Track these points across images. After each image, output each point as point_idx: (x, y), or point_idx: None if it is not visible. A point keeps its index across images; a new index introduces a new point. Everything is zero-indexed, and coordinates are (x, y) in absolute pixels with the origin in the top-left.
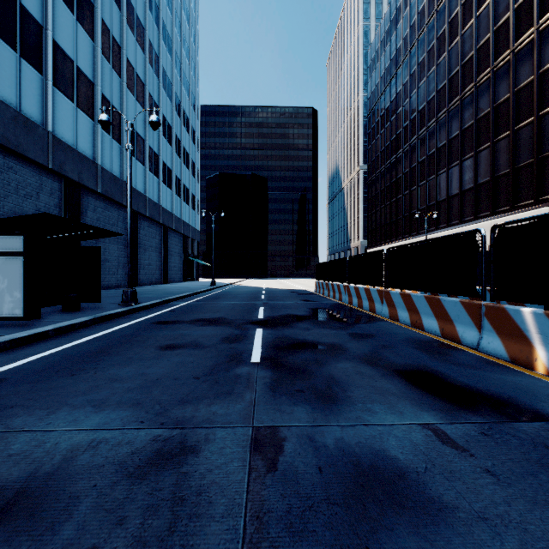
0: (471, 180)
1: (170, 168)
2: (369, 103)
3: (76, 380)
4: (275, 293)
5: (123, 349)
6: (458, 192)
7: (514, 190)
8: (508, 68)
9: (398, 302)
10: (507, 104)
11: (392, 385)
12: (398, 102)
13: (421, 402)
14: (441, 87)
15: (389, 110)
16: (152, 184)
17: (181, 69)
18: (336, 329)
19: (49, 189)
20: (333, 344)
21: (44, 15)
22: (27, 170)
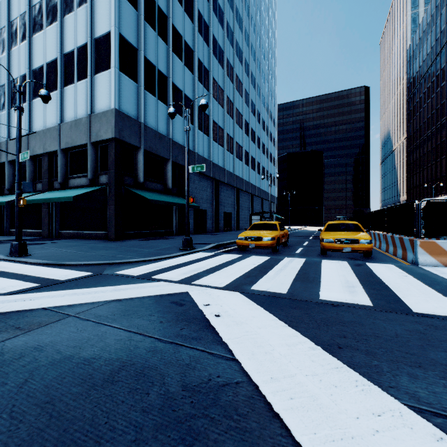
0: None
1: (264, 167)
2: (408, 90)
3: None
4: None
5: None
6: None
7: None
8: None
9: None
10: None
11: None
12: (428, 94)
13: None
14: None
15: (421, 99)
16: (257, 179)
17: (268, 109)
18: None
19: (233, 193)
20: None
21: (233, 134)
22: (229, 189)
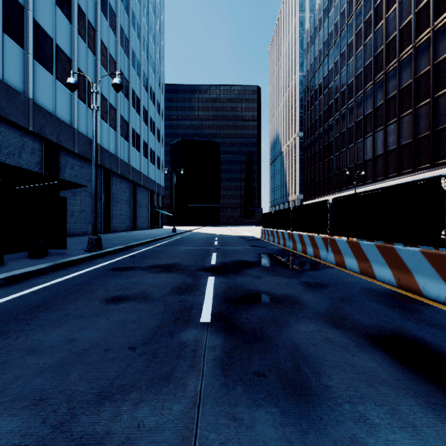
0: (394, 142)
1: (138, 134)
2: (305, 80)
3: None
4: (227, 239)
5: (65, 302)
6: (383, 153)
7: (433, 150)
8: (428, 44)
9: (345, 249)
10: (427, 75)
11: (376, 364)
12: (330, 78)
13: (431, 401)
14: (367, 64)
15: (322, 85)
16: (123, 146)
17: (148, 51)
18: (287, 277)
19: (30, 148)
20: (288, 296)
21: None
22: (10, 132)
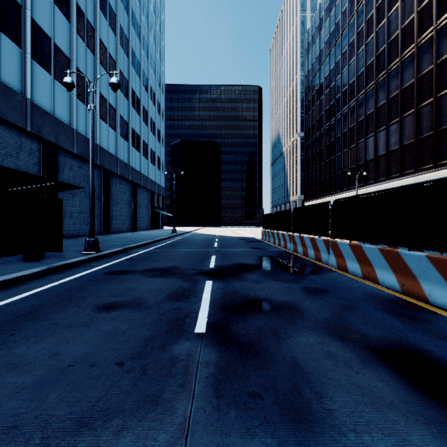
0: (396, 142)
1: (138, 134)
2: (306, 80)
3: None
4: (227, 241)
5: (55, 310)
6: (385, 153)
7: (436, 150)
8: (431, 43)
9: (347, 253)
10: (430, 74)
11: (382, 383)
12: (331, 78)
13: (445, 430)
14: (369, 63)
15: (323, 85)
16: (122, 147)
17: (148, 51)
18: (288, 282)
19: (28, 149)
20: (287, 303)
21: None
22: (7, 132)
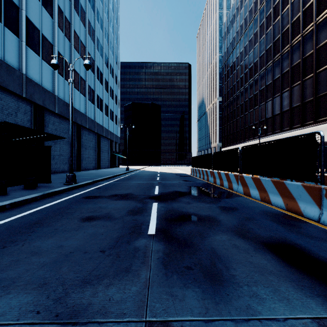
0: (288, 105)
1: (101, 99)
2: (223, 59)
3: (4, 253)
4: (166, 176)
5: (54, 220)
6: (279, 112)
7: (316, 111)
8: (312, 34)
9: (250, 183)
10: (311, 56)
11: (267, 261)
12: (241, 58)
13: (301, 284)
14: (268, 48)
15: (235, 63)
16: (90, 108)
17: (108, 38)
18: (209, 203)
19: (23, 110)
20: (209, 216)
21: (20, 0)
22: (9, 98)
